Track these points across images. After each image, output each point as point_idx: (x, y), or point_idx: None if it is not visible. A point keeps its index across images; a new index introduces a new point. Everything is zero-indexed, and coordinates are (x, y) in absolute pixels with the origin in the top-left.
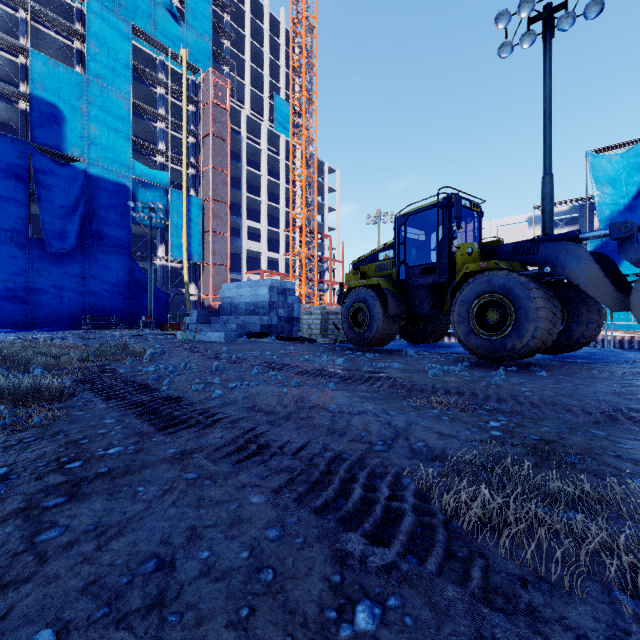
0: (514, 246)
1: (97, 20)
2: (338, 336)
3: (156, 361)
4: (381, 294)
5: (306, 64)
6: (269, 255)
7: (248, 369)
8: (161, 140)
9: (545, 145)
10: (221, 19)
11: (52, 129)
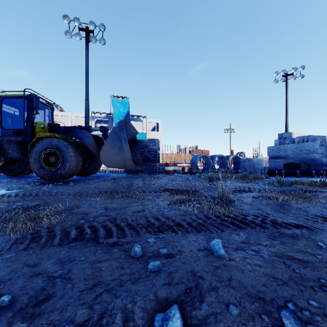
0: (65, 128)
1: None
2: None
3: None
4: None
5: None
6: None
7: None
8: None
9: (86, 87)
10: None
11: None
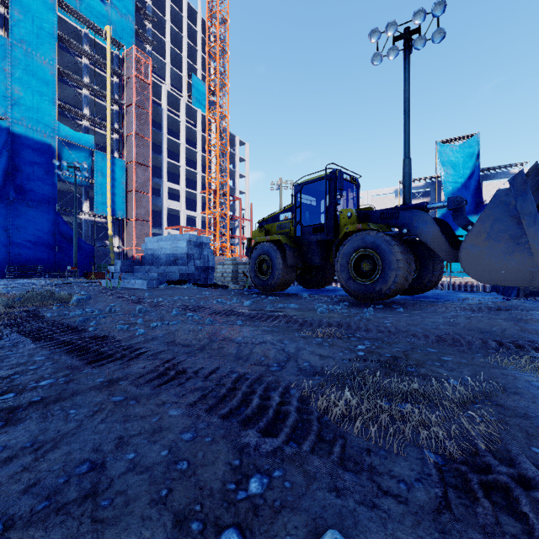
0: (382, 212)
1: None
2: (246, 283)
3: (82, 306)
4: (281, 248)
5: (220, 51)
6: (187, 213)
7: (168, 311)
8: (86, 106)
9: (405, 135)
10: (143, 3)
11: None
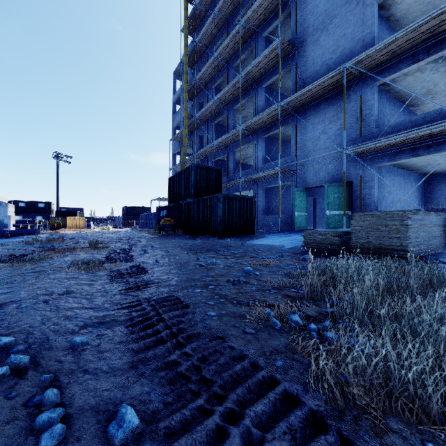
0: None
1: None
2: None
3: None
4: None
5: None
6: None
7: None
8: None
9: None
10: None
11: None
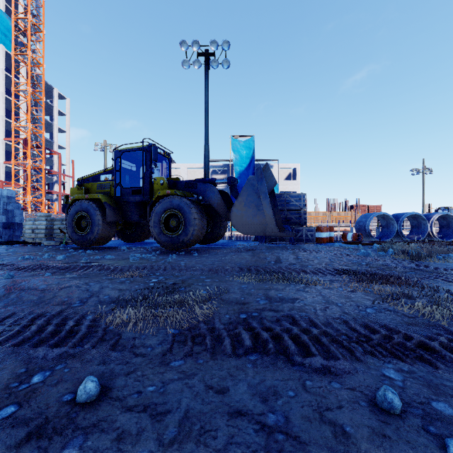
0: (186, 182)
1: None
2: (64, 239)
3: None
4: (101, 206)
5: None
6: None
7: None
8: None
9: (206, 128)
10: None
11: None
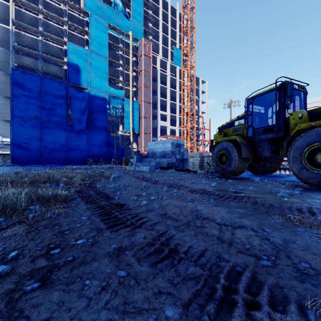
0: None
1: (94, 24)
2: (209, 169)
3: (115, 181)
4: (237, 145)
5: (190, 28)
6: (171, 128)
7: (161, 187)
8: (120, 76)
9: None
10: (148, 14)
11: (76, 76)
